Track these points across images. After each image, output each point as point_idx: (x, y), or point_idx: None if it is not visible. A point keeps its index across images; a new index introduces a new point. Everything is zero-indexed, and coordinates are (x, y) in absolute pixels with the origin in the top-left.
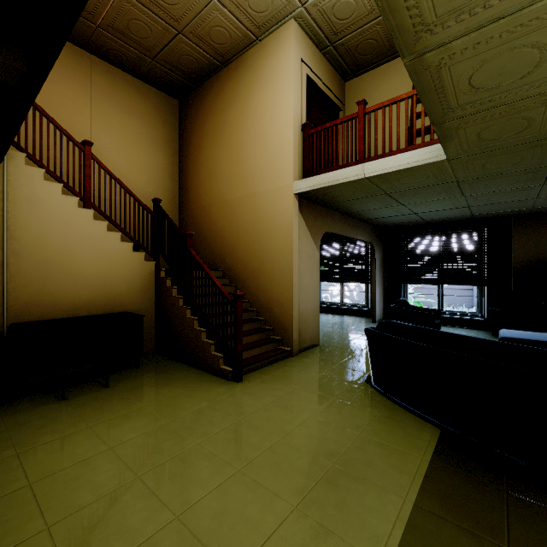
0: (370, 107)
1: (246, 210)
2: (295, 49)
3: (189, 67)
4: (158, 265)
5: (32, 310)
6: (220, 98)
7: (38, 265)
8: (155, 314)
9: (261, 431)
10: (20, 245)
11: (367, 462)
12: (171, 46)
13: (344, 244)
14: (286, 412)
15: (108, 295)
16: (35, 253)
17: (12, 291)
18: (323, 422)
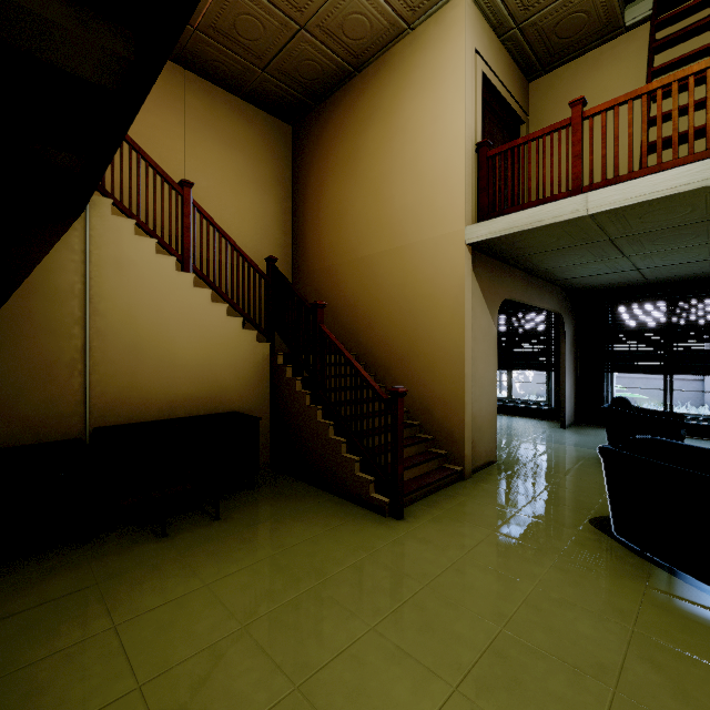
0: (593, 107)
1: (391, 270)
2: (467, 34)
3: (310, 77)
4: (273, 347)
5: (119, 410)
6: (352, 117)
7: (126, 349)
8: (269, 414)
9: (464, 611)
10: (106, 323)
11: (676, 693)
12: (289, 49)
13: (512, 316)
14: (492, 577)
15: (212, 389)
16: (123, 333)
17: (95, 384)
18: (560, 601)
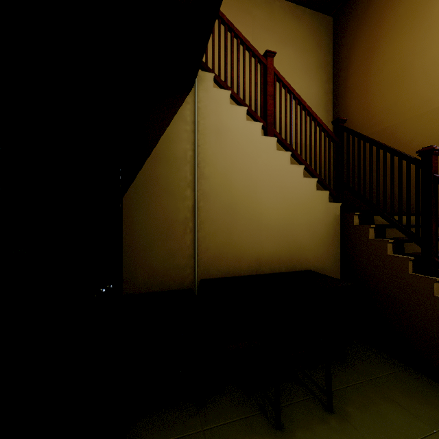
0: None
1: None
2: None
3: None
4: (341, 208)
5: (218, 264)
6: None
7: (224, 209)
8: (339, 274)
9: None
10: (209, 185)
11: None
12: None
13: None
14: None
15: (291, 247)
16: (221, 194)
17: (201, 240)
18: None
